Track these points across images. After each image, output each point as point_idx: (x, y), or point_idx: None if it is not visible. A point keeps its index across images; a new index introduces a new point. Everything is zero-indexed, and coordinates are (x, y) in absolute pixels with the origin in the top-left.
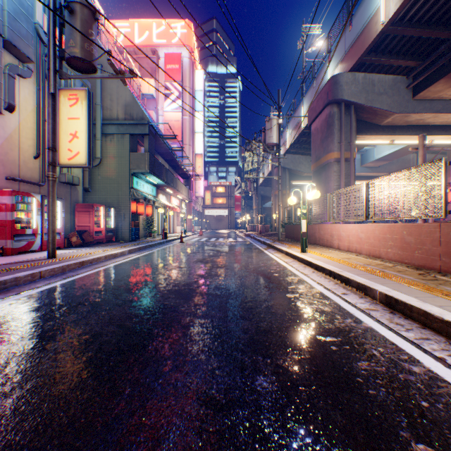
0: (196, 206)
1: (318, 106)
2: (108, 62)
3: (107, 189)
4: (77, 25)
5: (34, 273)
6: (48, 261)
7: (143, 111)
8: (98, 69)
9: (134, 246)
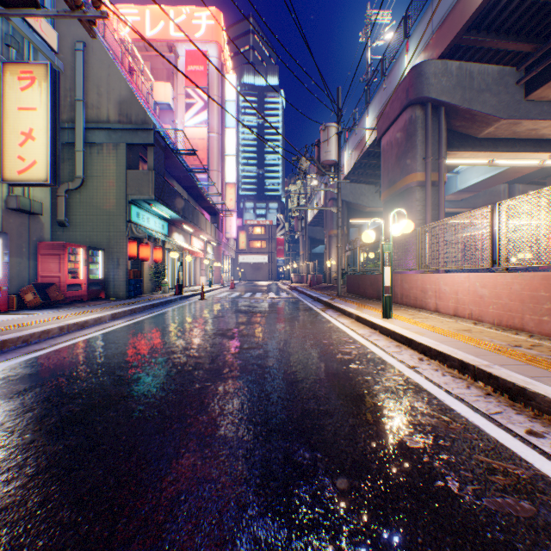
0: (228, 251)
1: (393, 110)
2: None
3: (93, 222)
4: None
5: None
6: None
7: (146, 111)
8: (78, 48)
9: (124, 308)
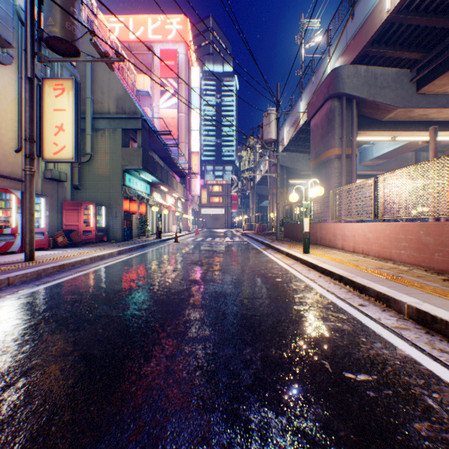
0: (193, 205)
1: (318, 100)
2: (91, 42)
3: (98, 186)
4: (56, 1)
5: (0, 279)
6: (23, 265)
7: (136, 105)
8: None
9: (124, 247)
